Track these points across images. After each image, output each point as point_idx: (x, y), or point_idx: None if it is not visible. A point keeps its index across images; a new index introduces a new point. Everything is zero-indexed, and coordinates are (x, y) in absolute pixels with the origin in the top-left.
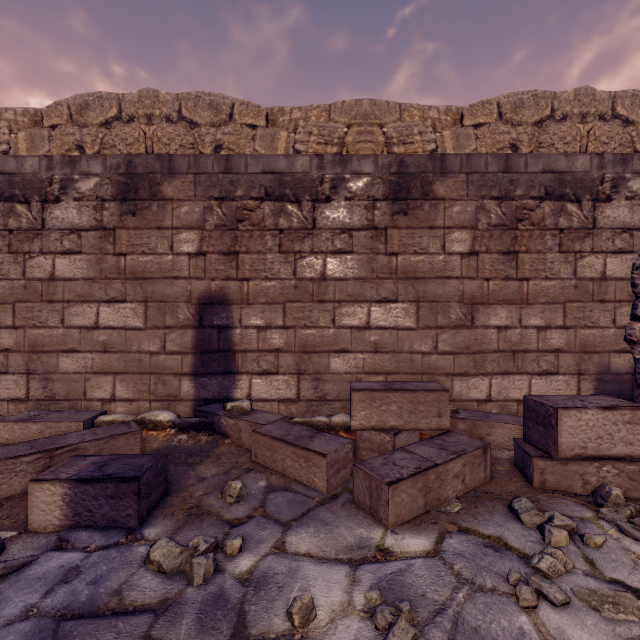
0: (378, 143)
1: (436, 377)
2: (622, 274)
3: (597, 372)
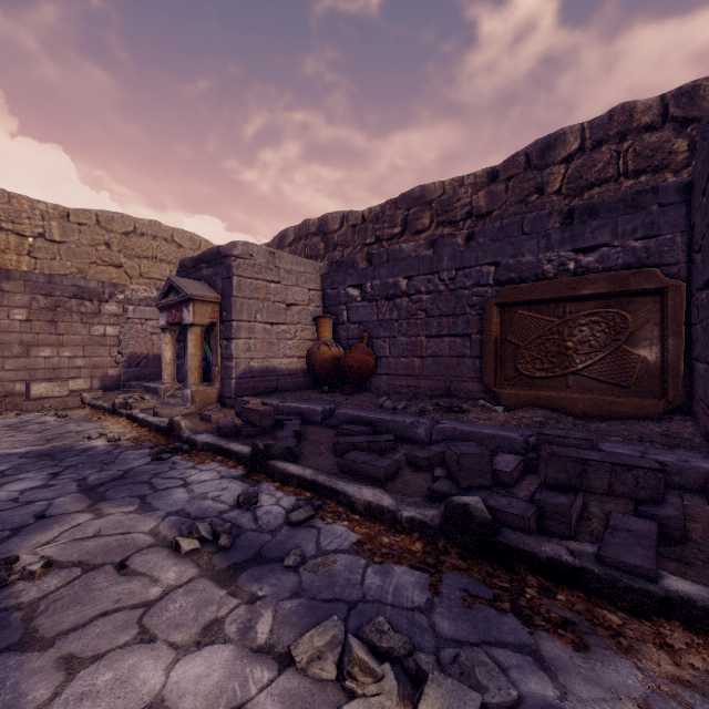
0: None
1: (4, 383)
2: (114, 334)
3: (102, 376)
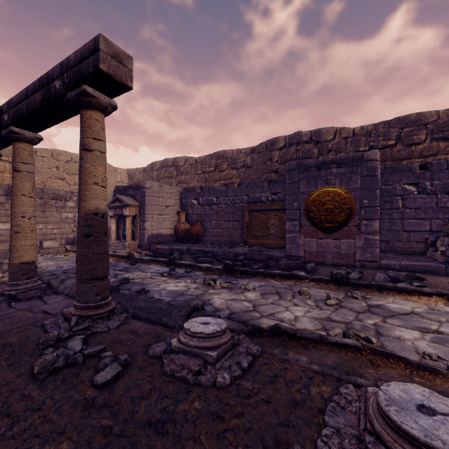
0: None
1: None
2: (72, 217)
3: (66, 238)
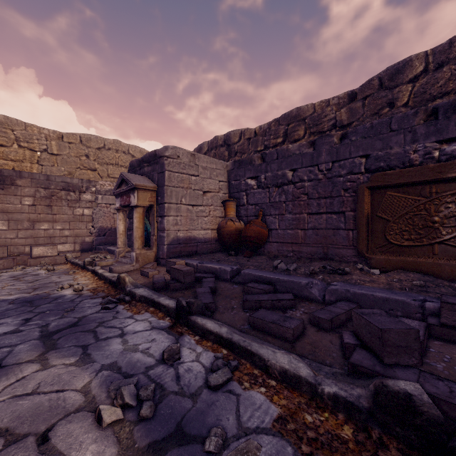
0: (10, 138)
1: (18, 246)
2: (89, 214)
3: (81, 242)
